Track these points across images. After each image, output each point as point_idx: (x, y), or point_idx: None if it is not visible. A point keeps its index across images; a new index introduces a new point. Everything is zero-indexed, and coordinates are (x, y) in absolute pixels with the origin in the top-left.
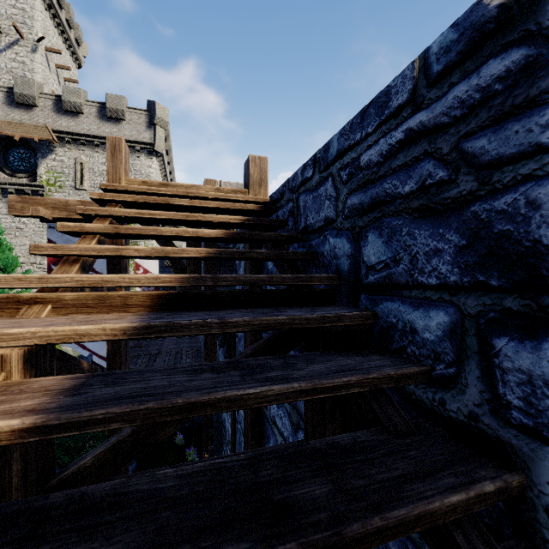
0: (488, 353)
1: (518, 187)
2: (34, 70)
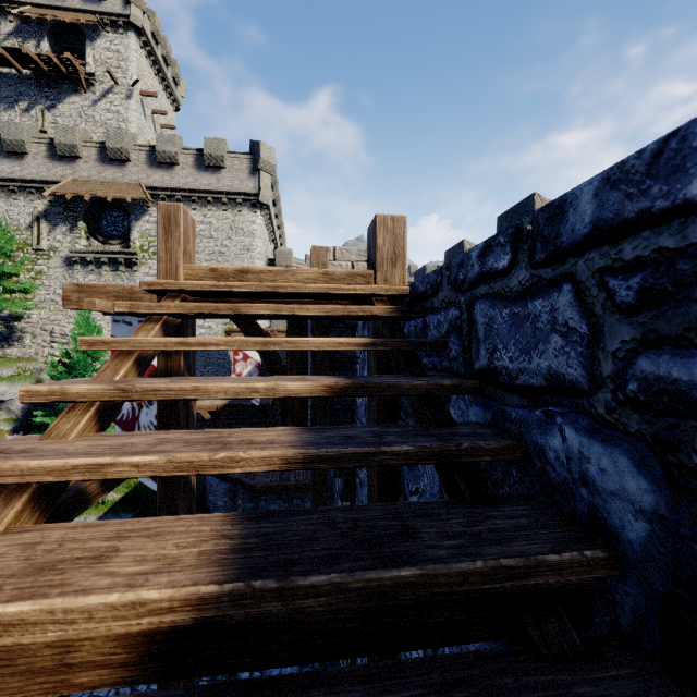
0: None
1: None
2: (129, 120)
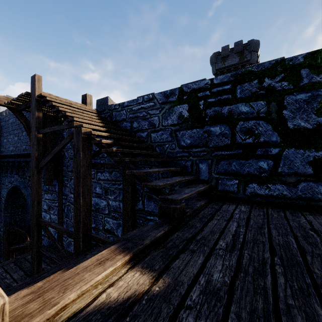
0: (151, 136)
1: (153, 117)
2: None
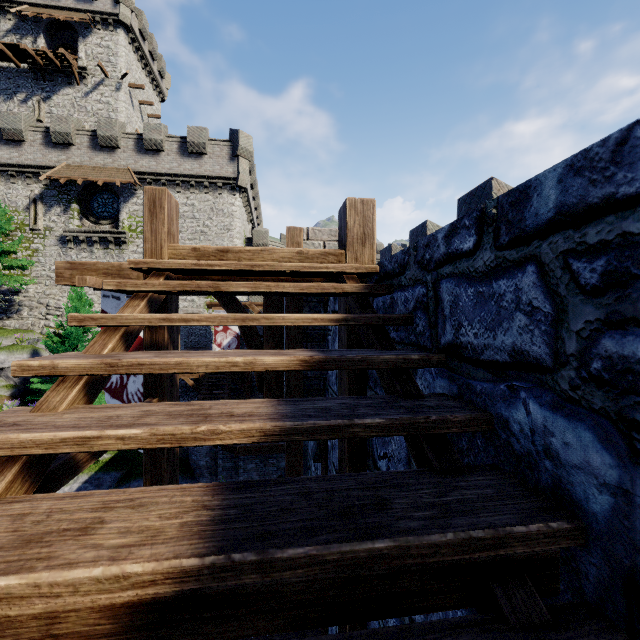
0: None
1: None
2: (118, 110)
